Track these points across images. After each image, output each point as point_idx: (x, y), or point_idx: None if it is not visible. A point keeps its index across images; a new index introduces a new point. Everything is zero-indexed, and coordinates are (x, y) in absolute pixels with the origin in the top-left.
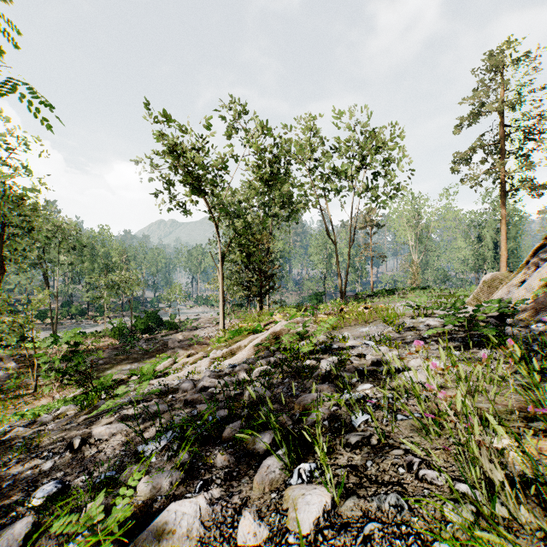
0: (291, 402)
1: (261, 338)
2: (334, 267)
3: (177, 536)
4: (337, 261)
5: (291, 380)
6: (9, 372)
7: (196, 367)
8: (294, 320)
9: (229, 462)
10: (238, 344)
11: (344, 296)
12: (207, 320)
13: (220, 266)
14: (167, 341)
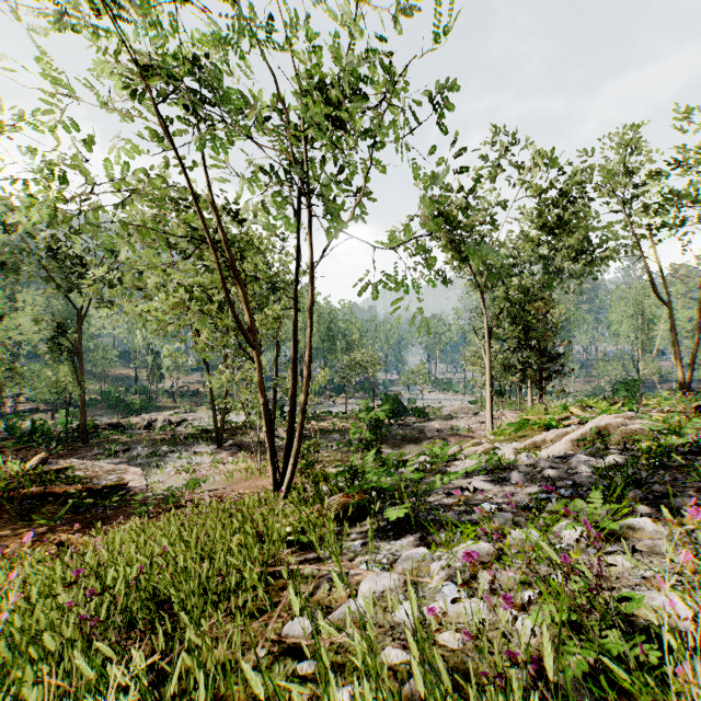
0: (684, 487)
1: (580, 431)
2: (658, 341)
3: (647, 531)
4: (671, 334)
5: (668, 472)
6: (284, 441)
7: (504, 454)
8: (622, 415)
9: (651, 511)
10: (542, 437)
11: (687, 387)
12: (459, 409)
13: (487, 343)
14: (423, 429)
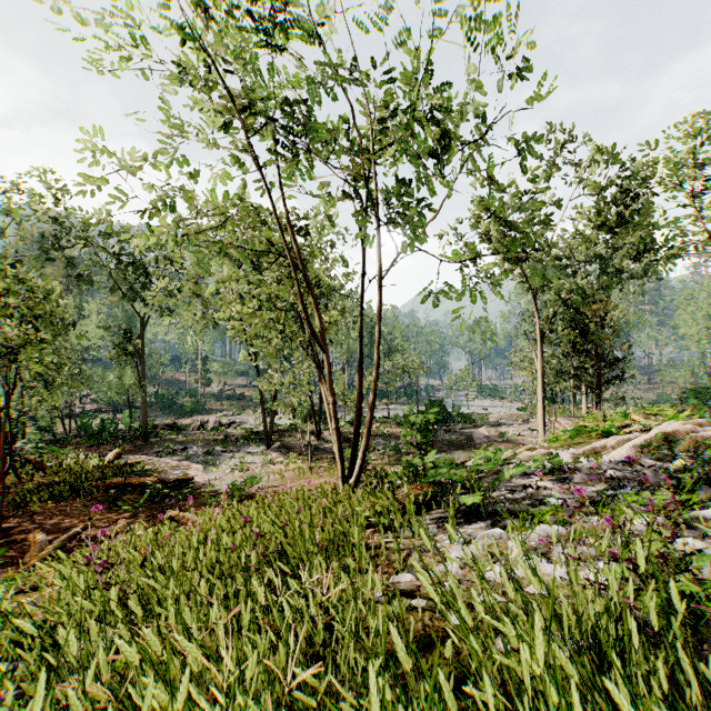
0: None
1: (644, 437)
2: None
3: None
4: None
5: None
6: (329, 445)
7: (562, 458)
8: (691, 422)
9: None
10: (602, 443)
11: None
12: (507, 415)
13: (539, 347)
14: (471, 435)
